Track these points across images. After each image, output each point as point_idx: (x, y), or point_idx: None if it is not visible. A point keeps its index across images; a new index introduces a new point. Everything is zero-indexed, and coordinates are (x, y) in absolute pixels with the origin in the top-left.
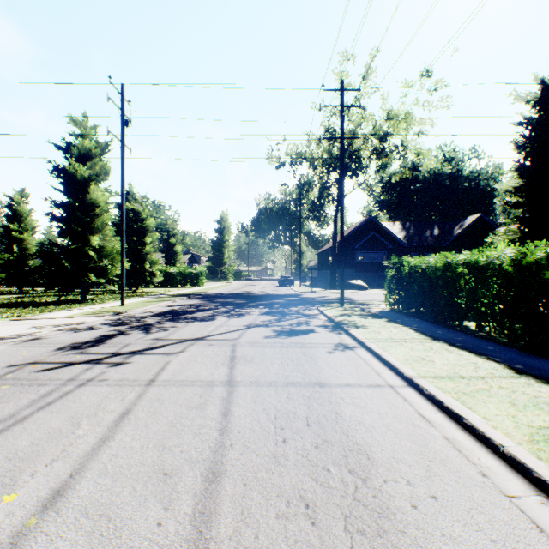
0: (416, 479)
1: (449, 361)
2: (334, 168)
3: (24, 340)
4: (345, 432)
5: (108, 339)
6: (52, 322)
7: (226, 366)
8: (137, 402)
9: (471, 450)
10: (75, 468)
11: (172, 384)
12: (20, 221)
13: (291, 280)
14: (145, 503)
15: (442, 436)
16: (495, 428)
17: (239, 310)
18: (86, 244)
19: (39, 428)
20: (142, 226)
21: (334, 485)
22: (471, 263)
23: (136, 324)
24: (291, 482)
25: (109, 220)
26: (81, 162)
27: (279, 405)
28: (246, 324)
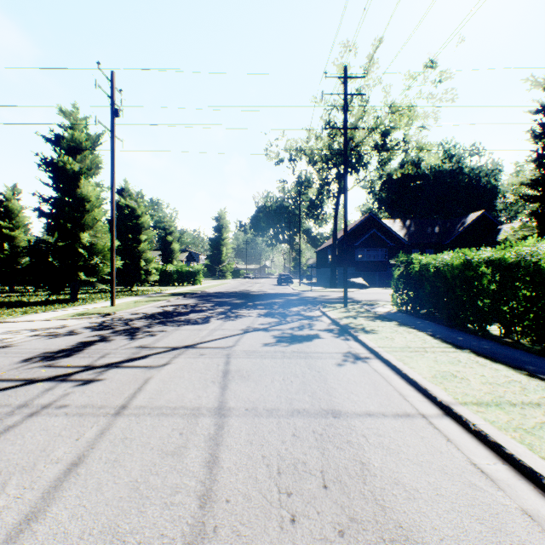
0: None
1: (487, 379)
2: (334, 164)
3: None
4: (379, 502)
5: (86, 347)
6: (30, 326)
7: (216, 385)
8: (96, 444)
9: None
10: None
11: (147, 413)
12: (11, 218)
13: (290, 279)
14: None
15: (520, 508)
16: None
17: (236, 311)
18: (76, 241)
19: None
20: (137, 223)
21: None
22: (496, 261)
23: (122, 328)
24: None
25: (100, 216)
26: (71, 155)
27: (283, 448)
28: (243, 328)
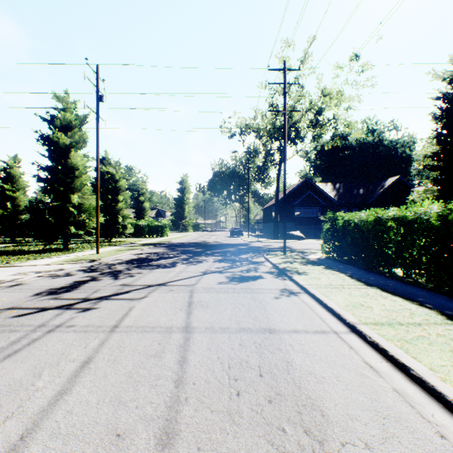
0: (374, 441)
1: (386, 307)
2: (276, 138)
3: (7, 286)
4: (297, 384)
5: (81, 285)
6: (35, 269)
7: (183, 312)
8: (99, 350)
9: (423, 405)
10: (27, 428)
11: (134, 330)
12: (13, 182)
13: (240, 232)
14: None
15: (391, 388)
16: (444, 381)
17: (197, 257)
18: (67, 202)
19: (1, 379)
20: (116, 186)
21: (291, 449)
22: (399, 218)
23: (107, 271)
24: (246, 446)
25: (87, 181)
26: (63, 132)
27: (232, 353)
28: (203, 271)
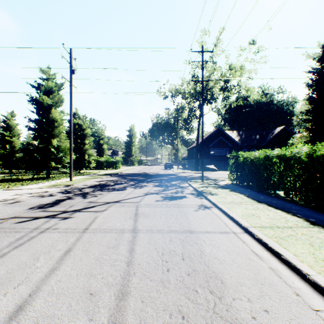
0: (254, 297)
1: (269, 216)
2: (197, 99)
3: (9, 203)
4: (206, 264)
5: (61, 202)
6: (28, 191)
7: (132, 219)
8: (76, 244)
9: (287, 277)
10: (32, 290)
11: (98, 231)
12: (10, 130)
13: (171, 165)
14: (76, 316)
15: (268, 267)
16: (302, 262)
17: (141, 183)
18: (49, 144)
19: (13, 261)
20: (83, 133)
21: (201, 302)
22: (281, 156)
23: (78, 192)
24: (172, 300)
25: (63, 130)
26: (46, 95)
27: (164, 245)
28: (145, 192)
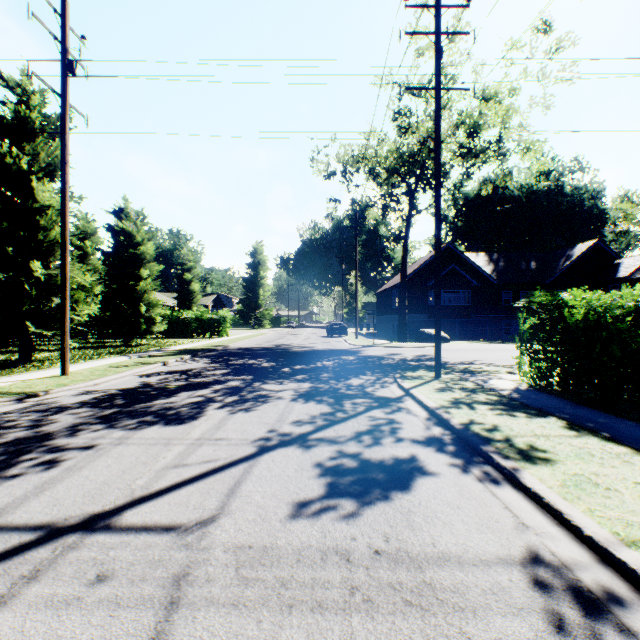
0: None
1: None
2: (402, 177)
3: None
4: None
5: None
6: None
7: None
8: None
9: None
10: None
11: None
12: None
13: (343, 329)
14: None
15: None
16: None
17: (260, 385)
18: (27, 275)
19: None
20: (136, 254)
21: None
22: None
23: (13, 437)
24: None
25: None
26: (20, 147)
27: None
28: (259, 436)
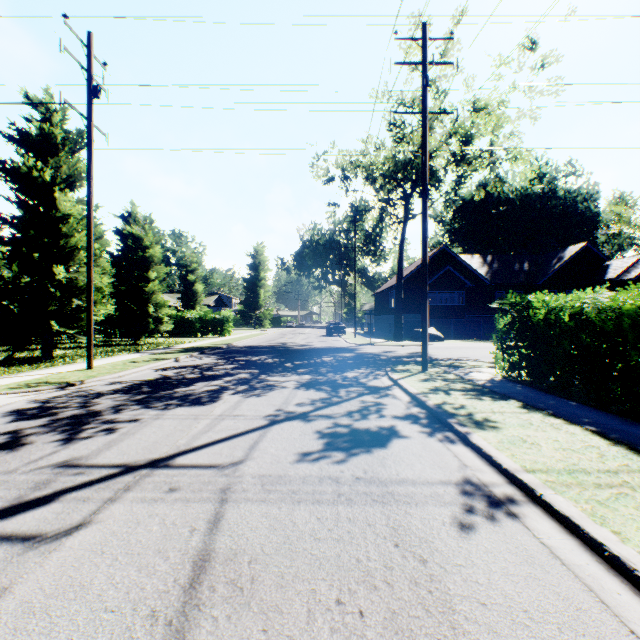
0: None
1: None
2: (398, 182)
3: None
4: None
5: None
6: None
7: None
8: None
9: None
10: None
11: None
12: None
13: (342, 328)
14: None
15: None
16: None
17: (266, 377)
18: (49, 278)
19: None
20: (144, 257)
21: None
22: None
23: (69, 414)
24: None
25: (83, 244)
26: (43, 160)
27: None
28: (269, 413)
